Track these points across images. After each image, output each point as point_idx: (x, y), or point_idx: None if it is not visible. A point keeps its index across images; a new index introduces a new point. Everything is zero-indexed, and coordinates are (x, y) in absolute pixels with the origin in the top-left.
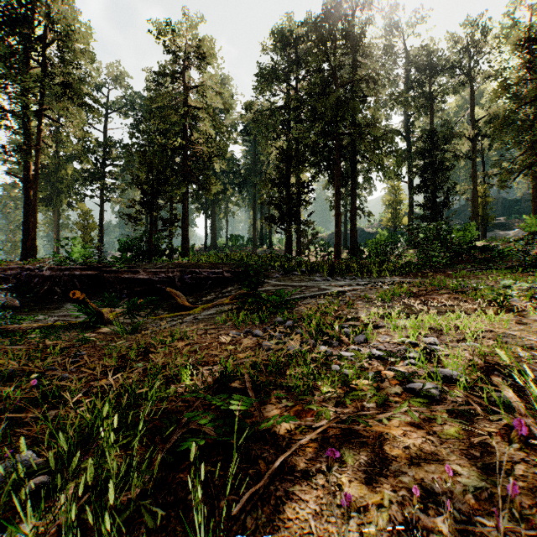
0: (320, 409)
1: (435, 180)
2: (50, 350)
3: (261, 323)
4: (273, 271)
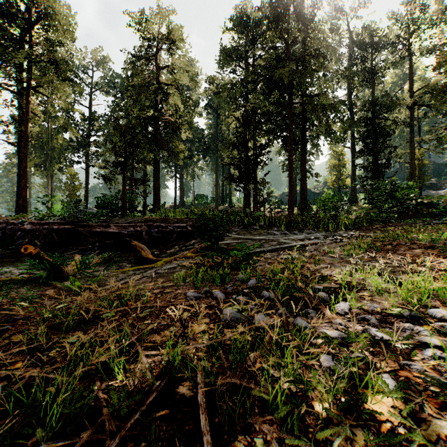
0: None
1: (377, 145)
2: None
3: (222, 281)
4: (233, 225)
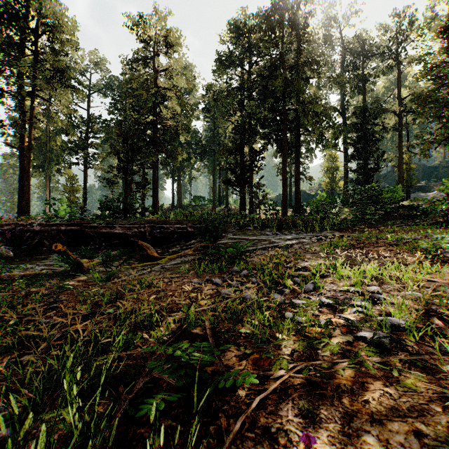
0: (276, 357)
1: (367, 150)
2: (34, 296)
3: (220, 272)
4: (229, 226)
